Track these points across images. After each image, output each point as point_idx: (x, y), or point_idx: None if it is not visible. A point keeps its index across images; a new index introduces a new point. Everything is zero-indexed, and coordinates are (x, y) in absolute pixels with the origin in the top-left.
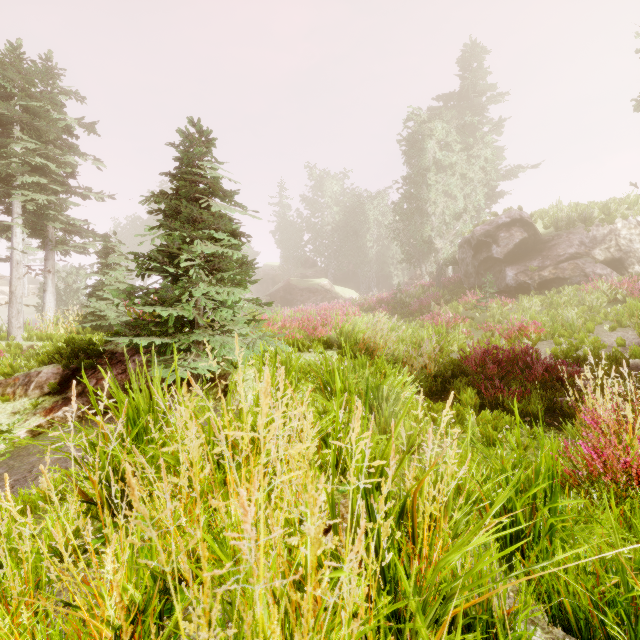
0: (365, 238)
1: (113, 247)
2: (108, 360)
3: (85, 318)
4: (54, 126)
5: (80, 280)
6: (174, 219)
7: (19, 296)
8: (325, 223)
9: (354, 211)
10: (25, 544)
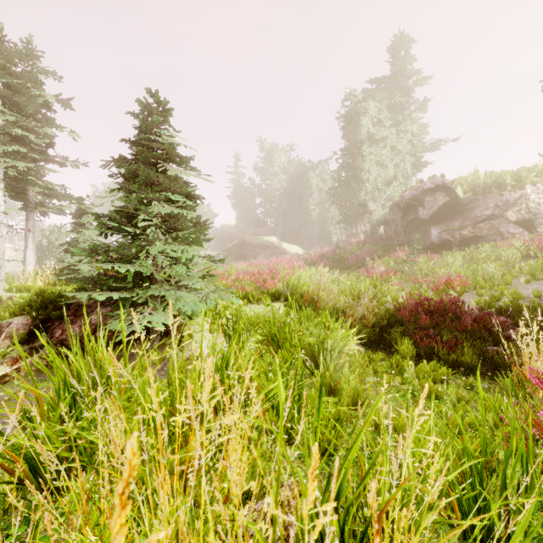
0: (308, 202)
1: (86, 209)
2: (74, 312)
3: (61, 271)
4: (33, 101)
5: (61, 238)
6: (132, 182)
7: (1, 252)
8: (274, 189)
9: (299, 179)
10: None
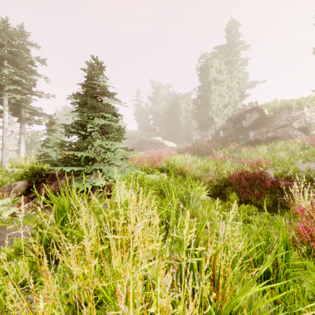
0: (179, 117)
1: (54, 121)
2: (51, 178)
3: (40, 157)
4: (24, 61)
5: (38, 138)
6: (84, 107)
7: (7, 146)
8: (159, 109)
9: (174, 104)
10: (1, 281)
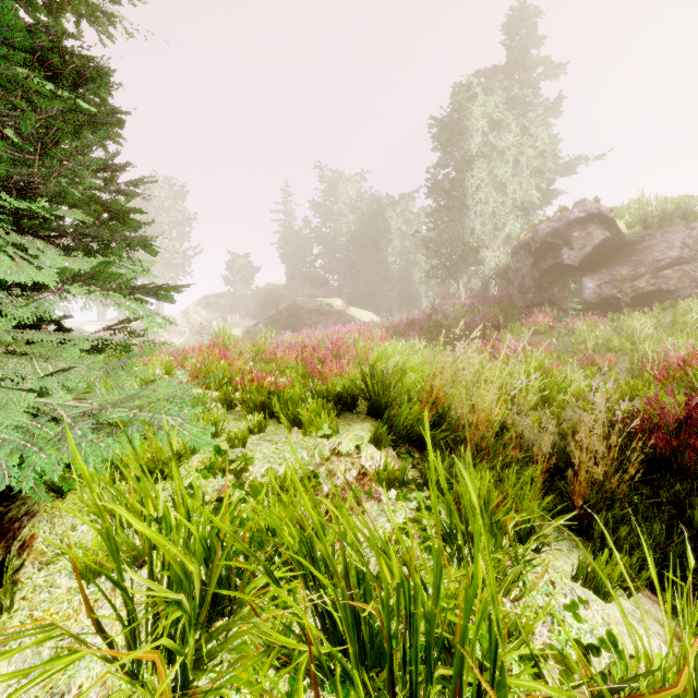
0: (386, 251)
1: None
2: None
3: None
4: None
5: None
6: None
7: None
8: (338, 234)
9: (373, 219)
10: None
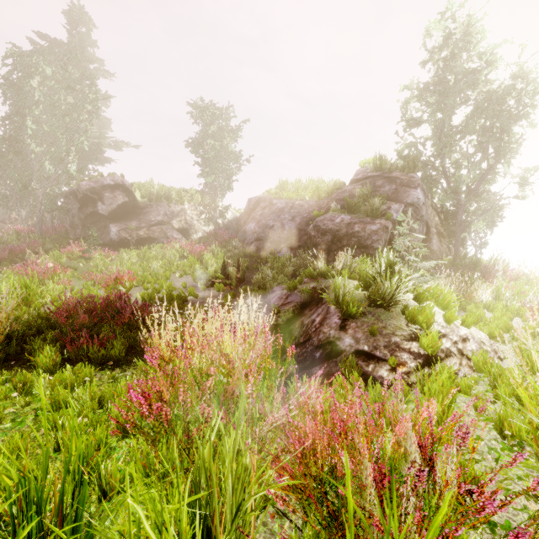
0: None
1: None
2: None
3: None
4: None
5: None
6: None
7: None
8: None
9: None
10: None
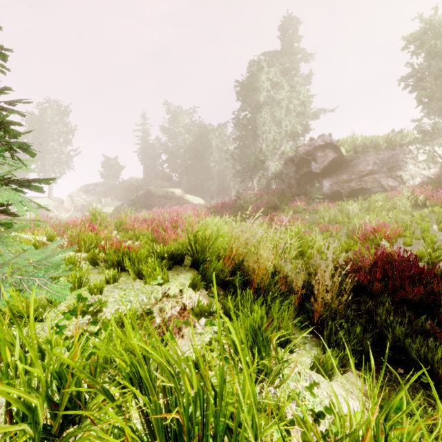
0: (209, 159)
1: None
2: None
3: None
4: None
5: None
6: None
7: None
8: (179, 147)
9: (201, 138)
10: None
